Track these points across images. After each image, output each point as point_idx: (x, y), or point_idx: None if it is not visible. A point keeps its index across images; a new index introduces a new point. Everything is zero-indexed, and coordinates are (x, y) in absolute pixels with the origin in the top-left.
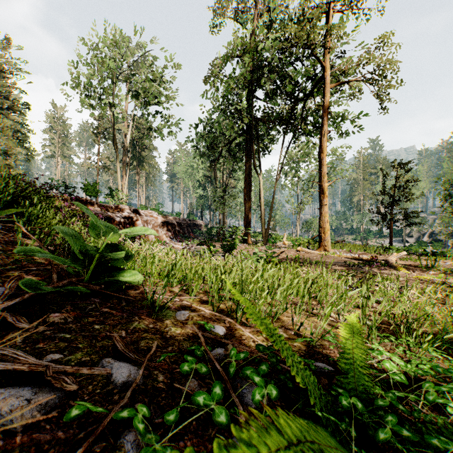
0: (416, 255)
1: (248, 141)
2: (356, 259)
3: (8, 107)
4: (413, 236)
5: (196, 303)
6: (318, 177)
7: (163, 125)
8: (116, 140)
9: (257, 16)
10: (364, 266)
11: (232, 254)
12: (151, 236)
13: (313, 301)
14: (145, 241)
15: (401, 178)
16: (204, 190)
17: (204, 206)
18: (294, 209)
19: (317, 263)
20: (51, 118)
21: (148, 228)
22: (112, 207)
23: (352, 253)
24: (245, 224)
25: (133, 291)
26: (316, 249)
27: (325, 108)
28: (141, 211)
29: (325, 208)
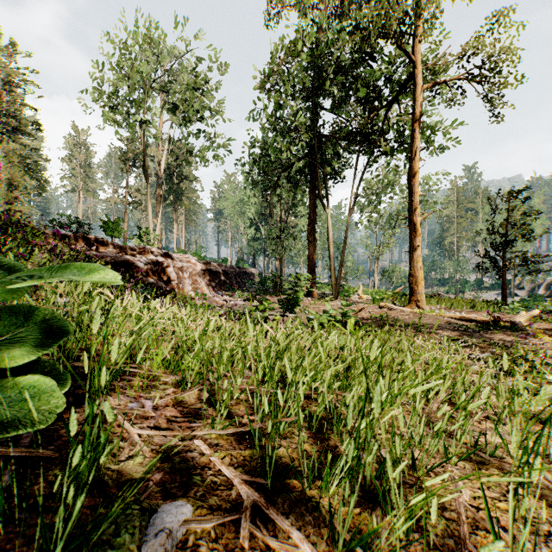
0: (544, 313)
1: (313, 165)
2: (465, 320)
3: (15, 128)
4: (524, 288)
5: (225, 442)
6: (408, 209)
7: (204, 147)
8: (146, 167)
9: (324, 4)
10: (483, 331)
11: (294, 313)
12: (188, 288)
13: (447, 407)
14: (178, 294)
15: (518, 211)
16: (257, 231)
17: (257, 250)
18: (372, 253)
19: (412, 326)
20: (71, 144)
21: (100, 266)
22: (134, 249)
23: (490, 315)
24: (310, 272)
25: (80, 413)
26: (404, 305)
27: (417, 117)
28: (174, 256)
29: (417, 250)
